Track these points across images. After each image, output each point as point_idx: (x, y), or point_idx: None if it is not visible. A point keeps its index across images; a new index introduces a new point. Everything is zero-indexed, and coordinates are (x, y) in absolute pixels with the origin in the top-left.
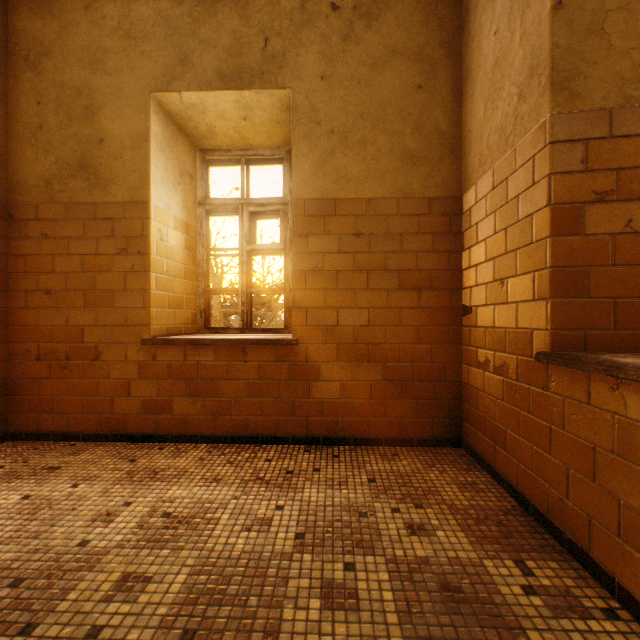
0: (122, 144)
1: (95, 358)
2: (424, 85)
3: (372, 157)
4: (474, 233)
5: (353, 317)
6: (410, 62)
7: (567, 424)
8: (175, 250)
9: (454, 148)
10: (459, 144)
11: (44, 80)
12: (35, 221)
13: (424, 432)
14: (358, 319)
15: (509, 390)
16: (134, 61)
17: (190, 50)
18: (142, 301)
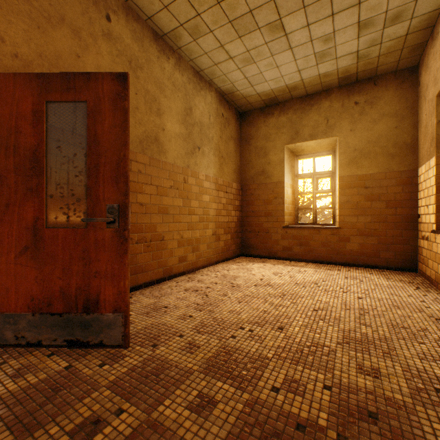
0: (275, 163)
1: (267, 232)
2: (398, 126)
3: (373, 157)
4: (420, 186)
5: (364, 219)
6: (391, 118)
7: (437, 251)
8: (289, 195)
9: (413, 149)
10: (416, 148)
11: (251, 146)
12: (248, 190)
13: (398, 265)
14: (366, 220)
15: (428, 245)
16: (279, 136)
17: (298, 129)
18: (282, 214)
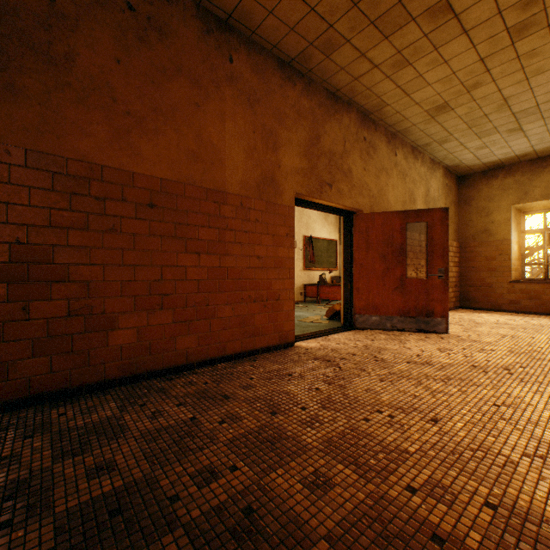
0: (499, 222)
1: (489, 286)
2: None
3: None
4: None
5: None
6: None
7: None
8: (515, 252)
9: None
10: None
11: (470, 207)
12: (467, 247)
13: None
14: None
15: None
16: (504, 197)
17: (527, 190)
18: (507, 269)
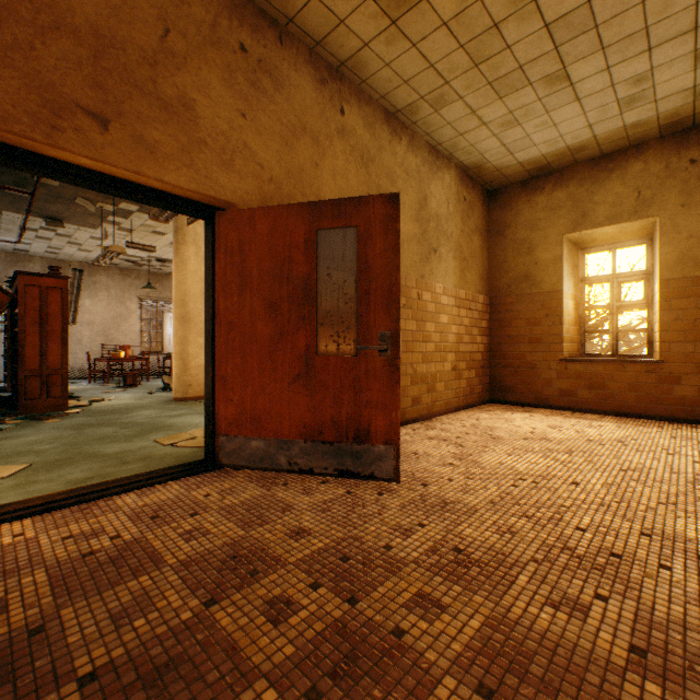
0: (546, 263)
1: (532, 367)
2: None
3: None
4: None
5: None
6: None
7: None
8: (570, 311)
9: None
10: None
11: (506, 239)
12: (501, 304)
13: None
14: None
15: None
16: (553, 221)
17: (587, 209)
18: (558, 340)
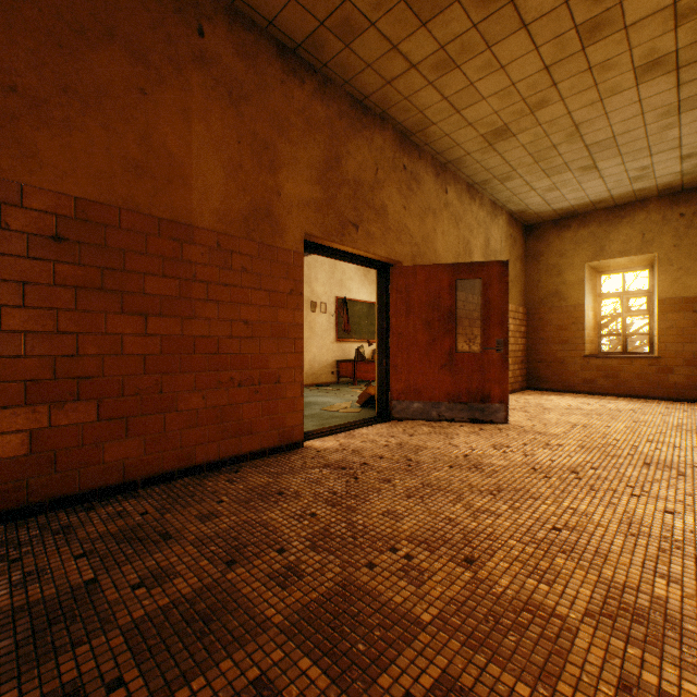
0: (572, 284)
1: (561, 362)
2: None
3: None
4: None
5: (692, 347)
6: None
7: None
8: (590, 320)
9: None
10: None
11: (540, 264)
12: (536, 314)
13: None
14: (695, 348)
15: None
16: (578, 252)
17: (604, 244)
18: (581, 341)
